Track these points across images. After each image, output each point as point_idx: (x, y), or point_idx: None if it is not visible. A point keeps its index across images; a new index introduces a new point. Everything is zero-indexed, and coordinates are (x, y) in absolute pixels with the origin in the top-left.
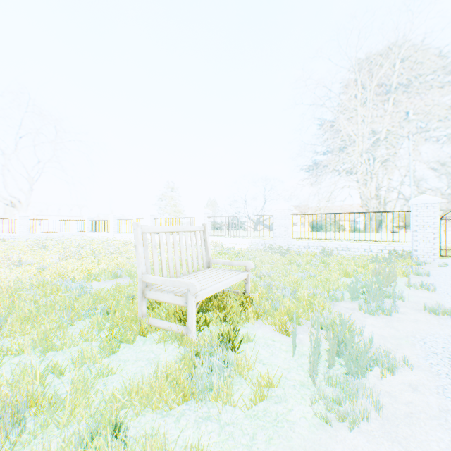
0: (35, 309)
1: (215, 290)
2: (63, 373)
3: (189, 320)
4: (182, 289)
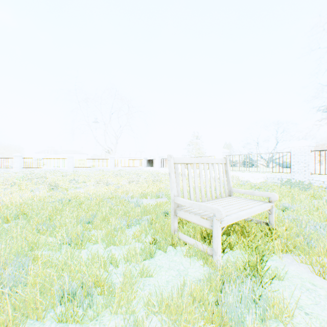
0: (109, 213)
1: (238, 217)
2: (118, 265)
3: (214, 242)
4: (207, 213)
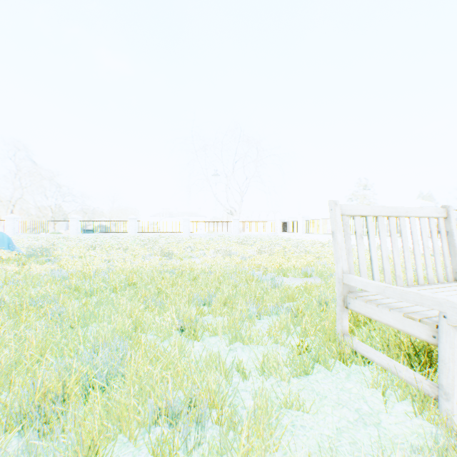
0: (233, 293)
1: None
2: (246, 377)
3: (444, 373)
4: (418, 310)
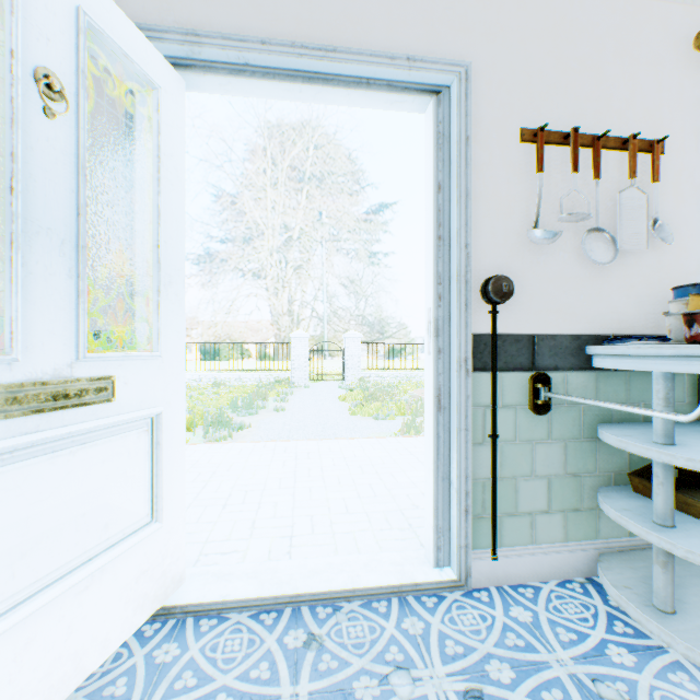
0: None
1: None
2: None
3: None
4: None
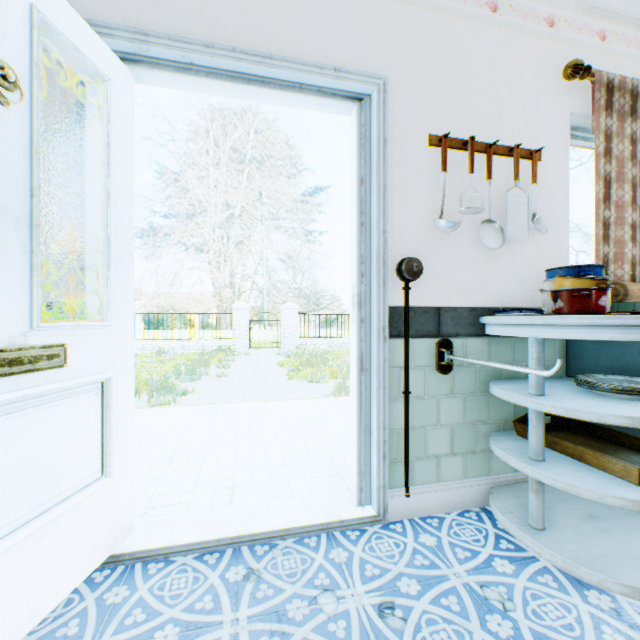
0: None
1: None
2: None
3: None
4: None
